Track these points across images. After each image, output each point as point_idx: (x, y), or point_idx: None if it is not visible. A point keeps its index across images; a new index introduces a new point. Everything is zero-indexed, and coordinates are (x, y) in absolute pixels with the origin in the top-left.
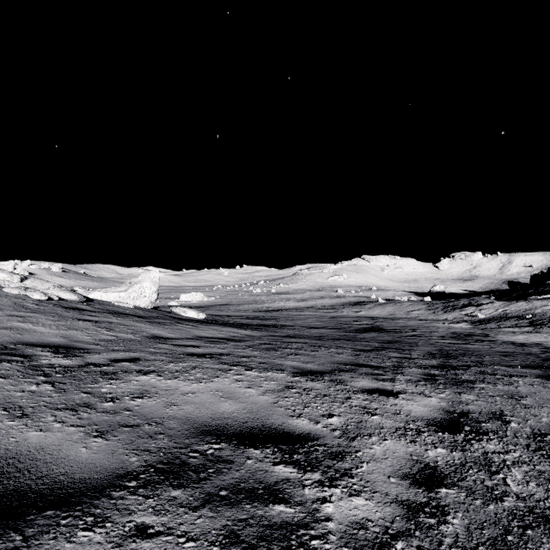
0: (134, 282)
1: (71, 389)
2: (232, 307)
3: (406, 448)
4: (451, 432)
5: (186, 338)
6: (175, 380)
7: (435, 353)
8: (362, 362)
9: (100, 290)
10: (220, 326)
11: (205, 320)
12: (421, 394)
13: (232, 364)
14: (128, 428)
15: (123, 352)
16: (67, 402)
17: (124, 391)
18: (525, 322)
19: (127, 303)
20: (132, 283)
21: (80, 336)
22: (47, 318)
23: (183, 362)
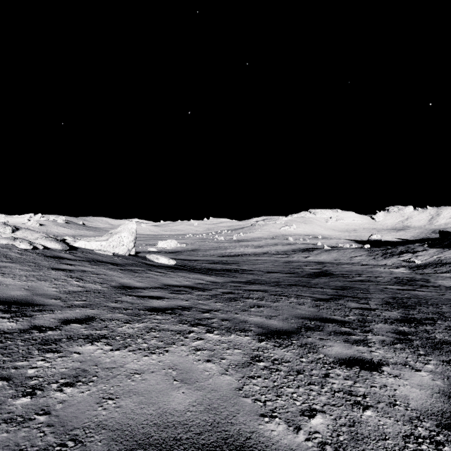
0: (114, 232)
1: None
2: (200, 252)
3: None
4: None
5: (152, 287)
6: (124, 350)
7: (391, 302)
8: (325, 315)
9: (86, 239)
10: (187, 272)
11: (175, 266)
12: (406, 365)
13: (193, 323)
14: None
15: (80, 309)
16: None
17: (55, 373)
18: None
19: (107, 251)
20: (113, 233)
21: (46, 288)
22: (22, 268)
23: (140, 321)
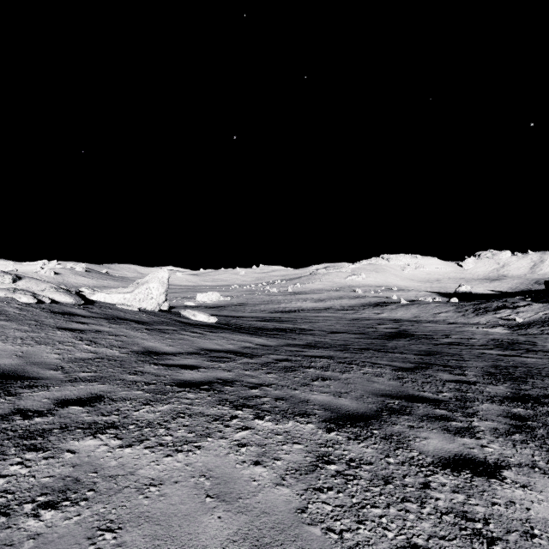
0: (141, 282)
1: None
2: (248, 307)
3: None
4: None
5: (186, 352)
6: (139, 447)
7: (494, 373)
8: (412, 391)
9: (107, 290)
10: (231, 332)
11: (216, 325)
12: (534, 467)
13: (236, 404)
14: None
15: (85, 384)
16: None
17: (33, 485)
18: None
19: (131, 306)
20: (139, 283)
21: (45, 354)
22: (19, 327)
23: (165, 402)
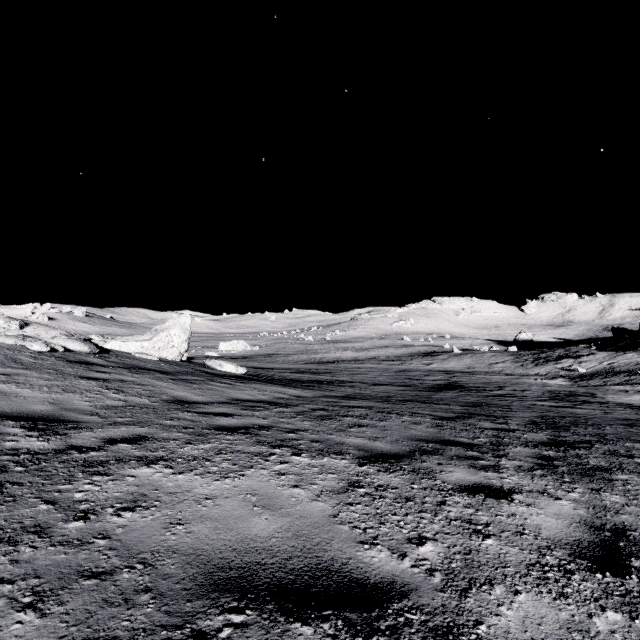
0: (160, 329)
1: (27, 496)
2: (279, 357)
3: (556, 611)
4: (615, 572)
5: (217, 401)
6: (190, 474)
7: (538, 422)
8: (448, 437)
9: (121, 338)
10: (263, 383)
11: (246, 376)
12: (544, 493)
13: (274, 445)
14: (92, 580)
15: (126, 427)
16: (8, 524)
17: (108, 497)
18: (638, 378)
19: (151, 355)
20: (158, 330)
21: (76, 401)
22: (41, 376)
23: (206, 442)
